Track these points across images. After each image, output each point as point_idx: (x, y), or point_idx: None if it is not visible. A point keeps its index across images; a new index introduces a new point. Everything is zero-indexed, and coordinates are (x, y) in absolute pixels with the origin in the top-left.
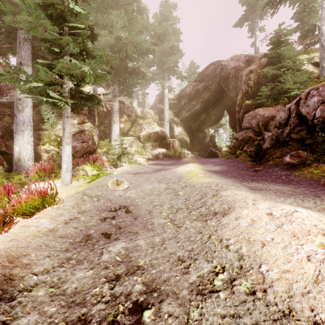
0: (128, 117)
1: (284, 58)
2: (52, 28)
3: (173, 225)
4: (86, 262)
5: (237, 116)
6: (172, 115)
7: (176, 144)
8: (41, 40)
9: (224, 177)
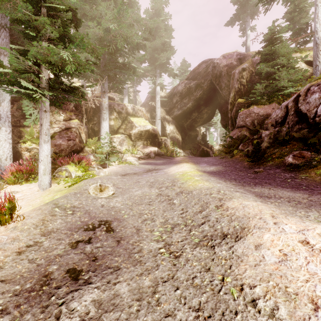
0: (119, 114)
1: (278, 55)
2: (23, 5)
3: (169, 254)
4: None
5: (229, 114)
6: (164, 113)
7: (168, 142)
8: (13, 21)
9: (223, 180)
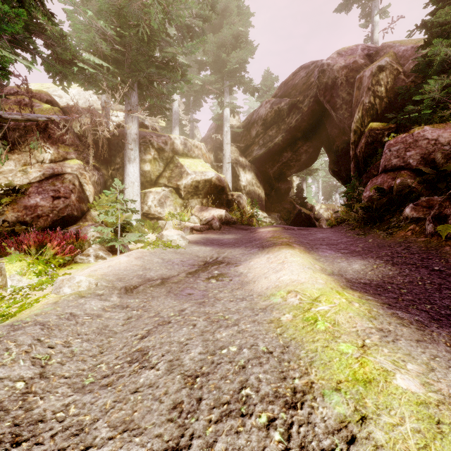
0: (159, 153)
1: None
2: None
3: None
4: None
5: (352, 151)
6: (236, 153)
7: (243, 201)
8: None
9: None
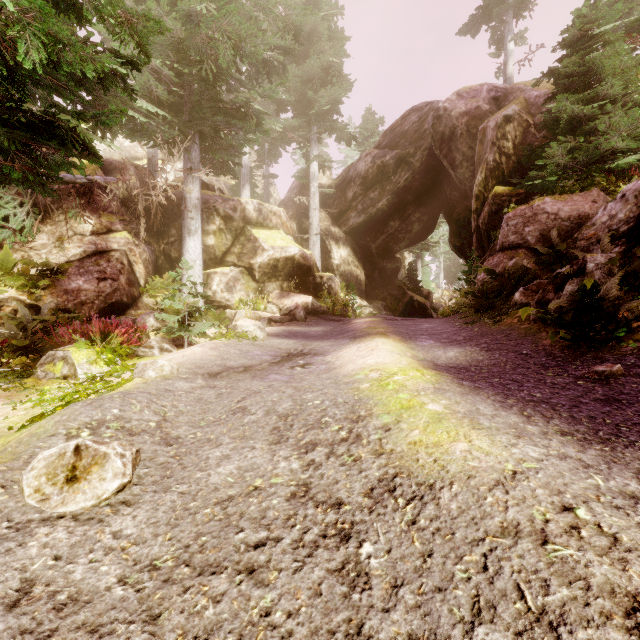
0: (226, 222)
1: (601, 75)
2: None
3: None
4: None
5: (474, 222)
6: (327, 221)
7: (336, 285)
8: None
9: (515, 408)
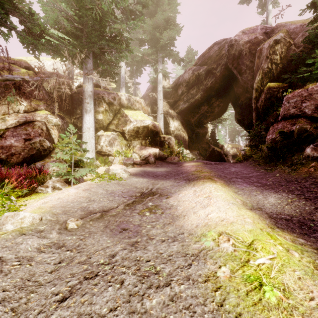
0: (109, 106)
1: None
2: None
3: None
4: None
5: (254, 105)
6: (167, 107)
7: (172, 142)
8: None
9: None
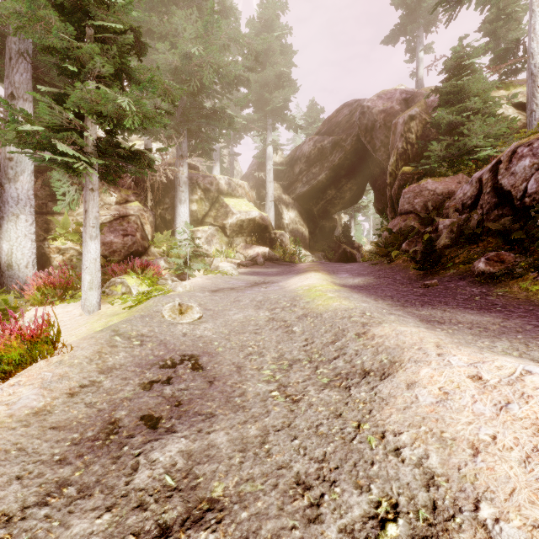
0: (205, 193)
1: (468, 94)
2: (60, 26)
3: (285, 397)
4: (98, 492)
5: (388, 192)
6: (279, 190)
7: (286, 239)
8: (44, 50)
9: (373, 298)
